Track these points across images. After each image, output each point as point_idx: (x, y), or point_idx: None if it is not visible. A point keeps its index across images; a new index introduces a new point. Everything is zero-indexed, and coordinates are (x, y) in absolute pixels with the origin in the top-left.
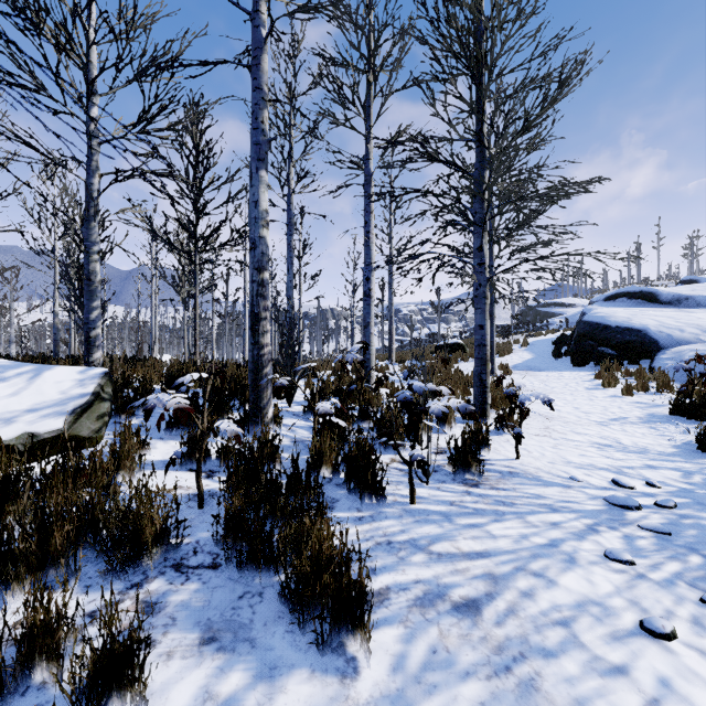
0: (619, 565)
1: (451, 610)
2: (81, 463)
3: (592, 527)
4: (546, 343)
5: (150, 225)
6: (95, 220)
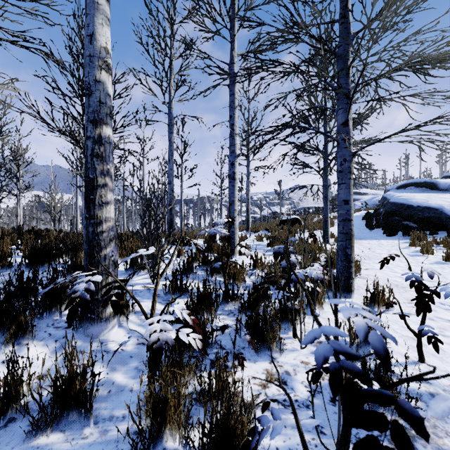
0: None
1: None
2: None
3: None
4: (357, 218)
5: (37, 112)
6: None
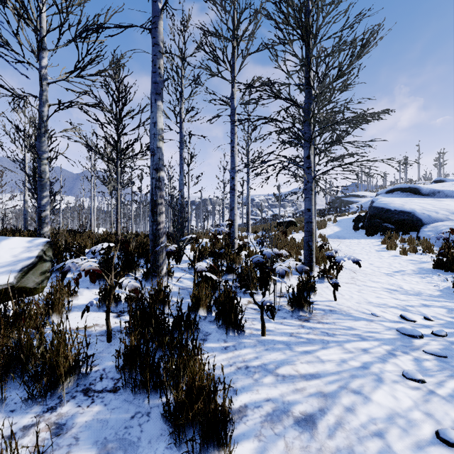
0: (414, 383)
1: (294, 424)
2: (19, 310)
3: (391, 352)
4: (348, 221)
5: (86, 141)
6: (45, 136)
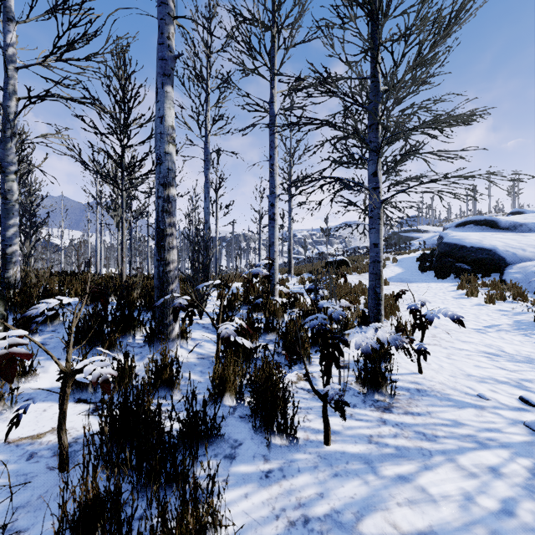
0: None
1: None
2: None
3: None
4: (411, 260)
5: (78, 154)
6: (11, 141)
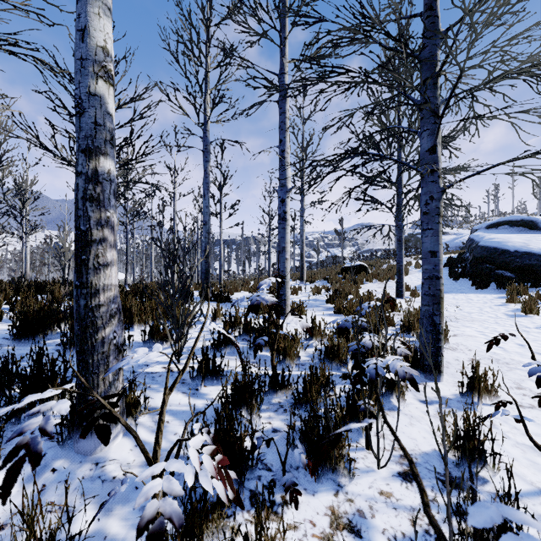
0: None
1: None
2: None
3: None
4: None
5: (36, 137)
6: None
